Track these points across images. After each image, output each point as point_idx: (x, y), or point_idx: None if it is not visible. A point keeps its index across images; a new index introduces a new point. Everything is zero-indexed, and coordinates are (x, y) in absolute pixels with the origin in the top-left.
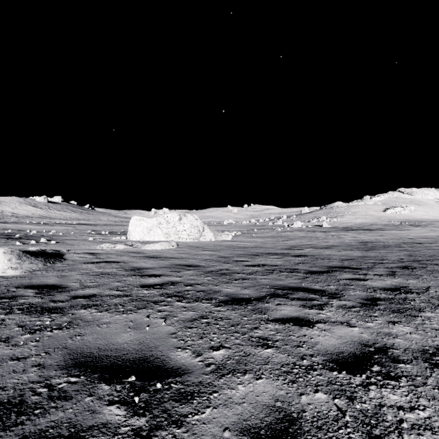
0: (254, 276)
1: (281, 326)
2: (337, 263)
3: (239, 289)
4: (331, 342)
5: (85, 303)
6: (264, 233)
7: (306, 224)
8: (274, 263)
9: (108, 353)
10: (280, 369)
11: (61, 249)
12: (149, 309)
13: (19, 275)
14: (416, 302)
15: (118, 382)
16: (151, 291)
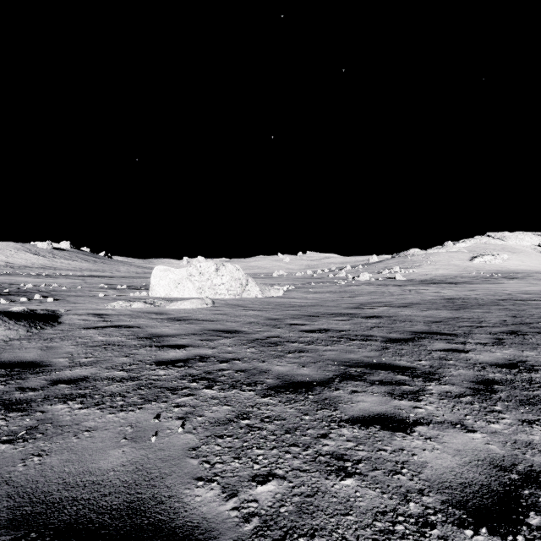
0: (315, 346)
1: (363, 432)
2: (423, 327)
3: (296, 367)
4: (446, 463)
5: (67, 392)
6: (324, 287)
7: (375, 276)
8: (340, 327)
9: (78, 493)
10: (373, 525)
11: (58, 308)
12: (161, 403)
13: None
14: None
15: None
16: (169, 372)
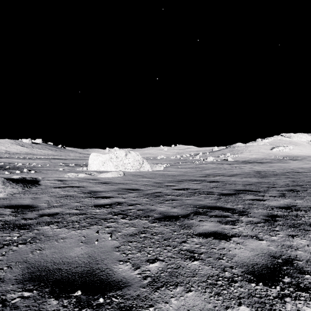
0: (181, 197)
1: (204, 240)
2: (241, 187)
3: (170, 208)
4: (246, 254)
5: (49, 220)
6: (186, 165)
7: (216, 159)
8: (195, 187)
9: (61, 267)
10: (207, 281)
11: (38, 177)
12: (99, 225)
13: (2, 197)
14: (306, 218)
15: (65, 296)
16: (102, 210)
